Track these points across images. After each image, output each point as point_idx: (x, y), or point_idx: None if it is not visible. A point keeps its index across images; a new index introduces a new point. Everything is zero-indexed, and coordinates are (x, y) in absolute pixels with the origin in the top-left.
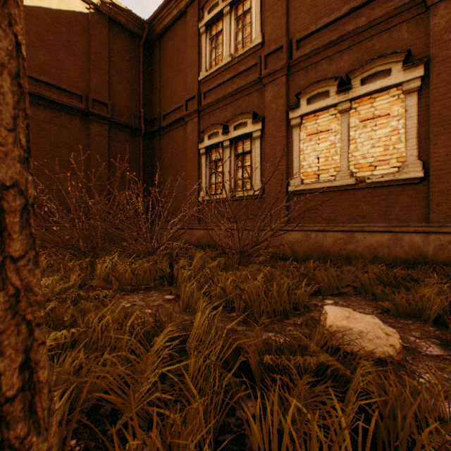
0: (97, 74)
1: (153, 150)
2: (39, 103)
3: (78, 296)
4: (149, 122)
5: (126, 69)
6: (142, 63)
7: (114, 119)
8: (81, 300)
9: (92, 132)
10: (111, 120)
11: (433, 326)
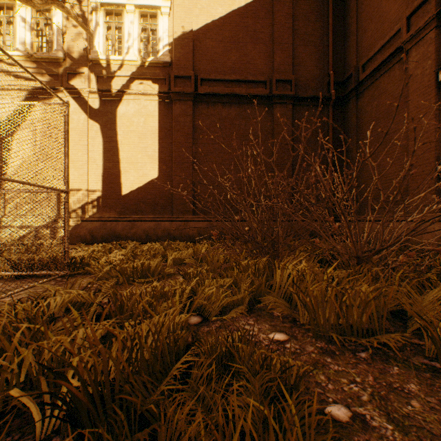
0: (280, 51)
1: (346, 119)
2: (231, 102)
3: (232, 347)
4: (339, 85)
5: (311, 32)
6: (331, 13)
7: (297, 95)
8: (236, 359)
9: (275, 116)
10: (294, 97)
11: None
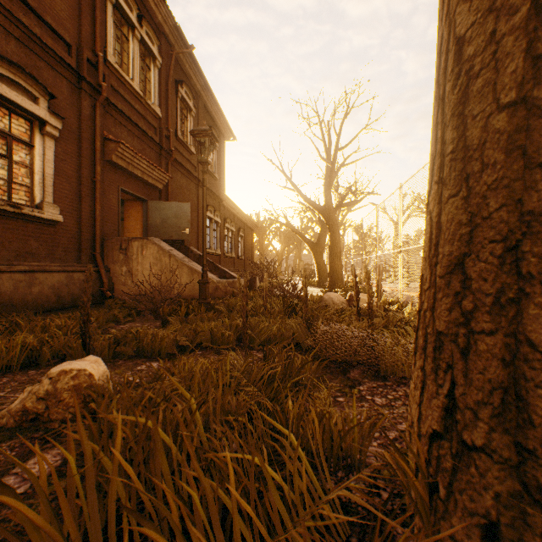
0: None
1: None
2: None
3: None
4: None
5: None
6: None
7: None
8: None
9: None
10: None
11: (27, 370)
